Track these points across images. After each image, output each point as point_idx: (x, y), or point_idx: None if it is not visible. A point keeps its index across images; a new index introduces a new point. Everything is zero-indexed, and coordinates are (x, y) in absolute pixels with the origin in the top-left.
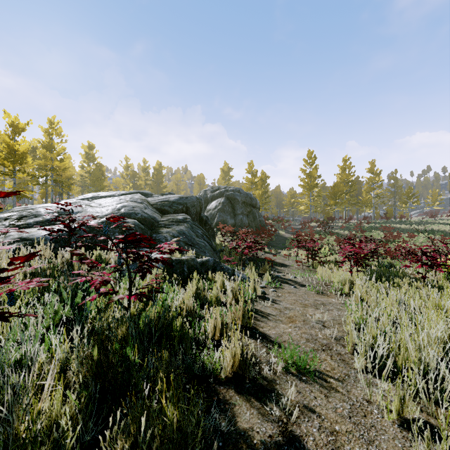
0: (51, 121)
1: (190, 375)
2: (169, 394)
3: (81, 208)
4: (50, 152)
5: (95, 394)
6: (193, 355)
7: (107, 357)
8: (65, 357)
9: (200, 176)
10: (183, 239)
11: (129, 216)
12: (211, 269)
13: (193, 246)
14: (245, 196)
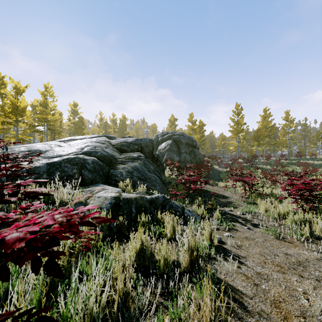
0: (46, 86)
1: None
2: None
3: (50, 147)
4: (45, 109)
5: None
6: None
7: None
8: None
9: (153, 125)
10: (136, 174)
11: (90, 154)
12: (161, 207)
13: (145, 180)
14: (187, 139)
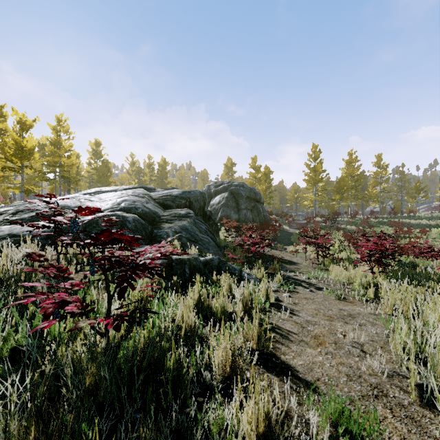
0: (59, 119)
1: None
2: None
3: (80, 202)
4: (58, 149)
5: None
6: (191, 415)
7: (51, 435)
8: None
9: (204, 171)
10: (185, 235)
11: (129, 210)
12: (216, 269)
13: (196, 242)
14: (249, 191)
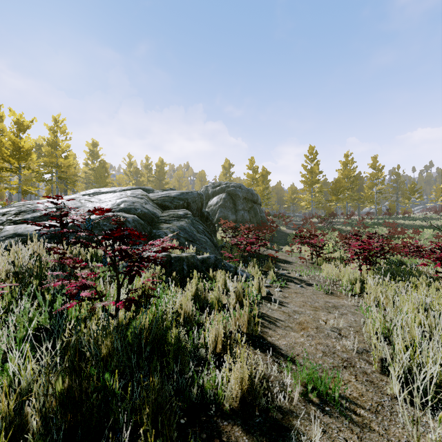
0: (56, 120)
1: (185, 403)
2: (158, 434)
3: (81, 203)
4: (55, 150)
5: (60, 439)
6: (189, 377)
7: (80, 384)
8: (29, 384)
9: (202, 172)
10: (183, 235)
11: (129, 211)
12: (213, 267)
13: (193, 242)
14: (246, 192)
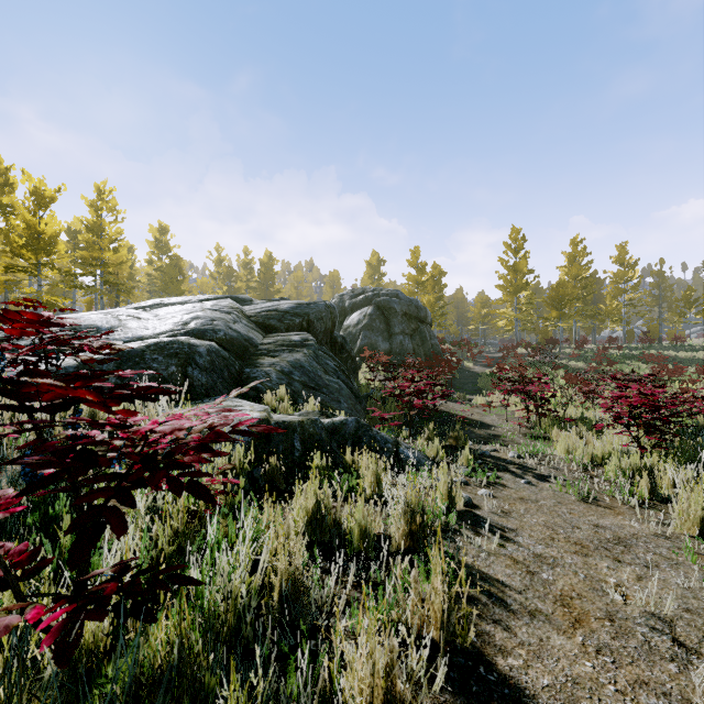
0: (100, 190)
1: None
2: None
3: (119, 321)
4: (98, 238)
5: None
6: None
7: None
8: None
9: (334, 273)
10: (299, 377)
11: (202, 335)
12: (352, 441)
13: (317, 390)
14: (407, 304)
